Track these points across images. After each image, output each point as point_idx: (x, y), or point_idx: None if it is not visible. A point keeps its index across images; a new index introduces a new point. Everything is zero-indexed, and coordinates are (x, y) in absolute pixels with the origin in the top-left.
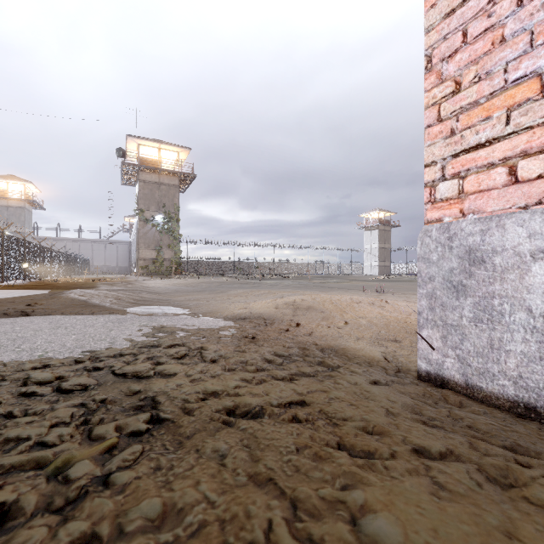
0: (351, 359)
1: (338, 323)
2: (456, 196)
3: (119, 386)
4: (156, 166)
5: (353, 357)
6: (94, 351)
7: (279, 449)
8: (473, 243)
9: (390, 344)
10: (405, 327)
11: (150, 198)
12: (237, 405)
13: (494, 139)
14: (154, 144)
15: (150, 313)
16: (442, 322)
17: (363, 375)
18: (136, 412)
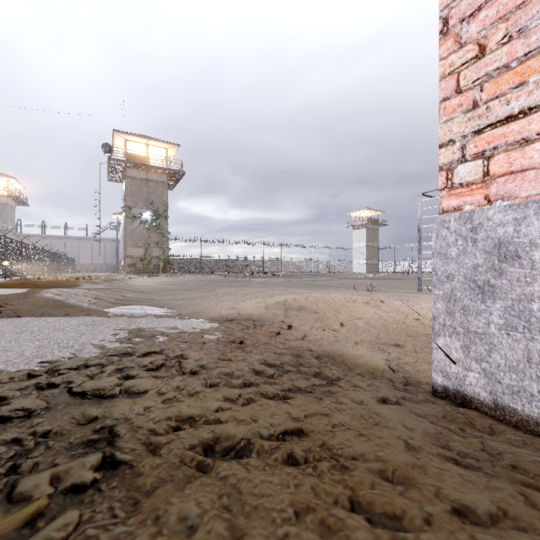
0: (352, 368)
1: (333, 325)
2: (479, 180)
3: (72, 411)
4: (144, 162)
5: (353, 366)
6: (55, 361)
7: (271, 514)
8: (503, 235)
9: (392, 350)
10: (405, 329)
11: (138, 195)
12: (217, 437)
13: (530, 109)
14: (142, 139)
15: (131, 314)
16: (463, 329)
17: (368, 390)
18: (86, 450)
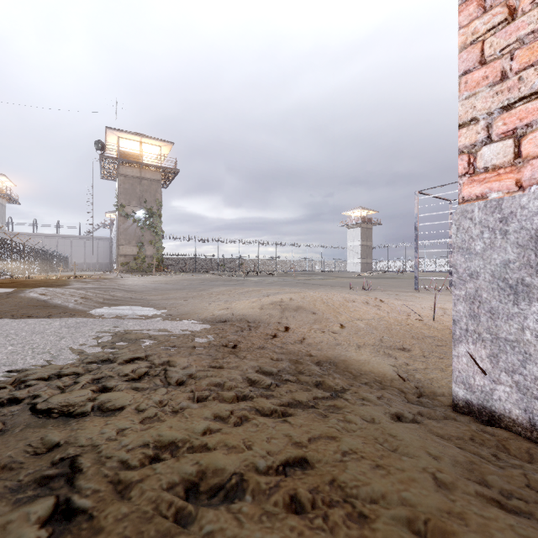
0: (357, 377)
1: (333, 327)
2: (509, 163)
3: (30, 435)
4: (138, 160)
5: (358, 374)
6: (25, 370)
7: None
8: None
9: (399, 354)
10: (409, 331)
11: (131, 193)
12: (203, 472)
13: None
14: (135, 137)
15: (118, 315)
16: (490, 335)
17: (379, 405)
18: (37, 492)
